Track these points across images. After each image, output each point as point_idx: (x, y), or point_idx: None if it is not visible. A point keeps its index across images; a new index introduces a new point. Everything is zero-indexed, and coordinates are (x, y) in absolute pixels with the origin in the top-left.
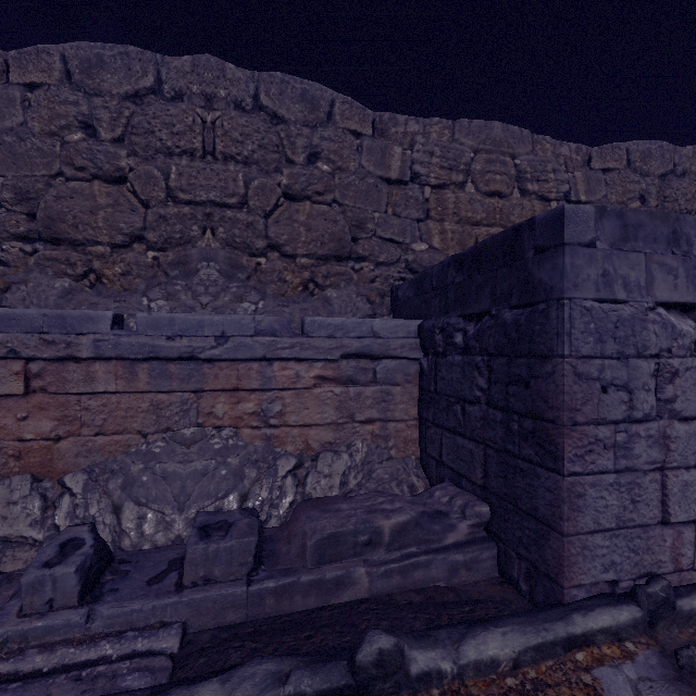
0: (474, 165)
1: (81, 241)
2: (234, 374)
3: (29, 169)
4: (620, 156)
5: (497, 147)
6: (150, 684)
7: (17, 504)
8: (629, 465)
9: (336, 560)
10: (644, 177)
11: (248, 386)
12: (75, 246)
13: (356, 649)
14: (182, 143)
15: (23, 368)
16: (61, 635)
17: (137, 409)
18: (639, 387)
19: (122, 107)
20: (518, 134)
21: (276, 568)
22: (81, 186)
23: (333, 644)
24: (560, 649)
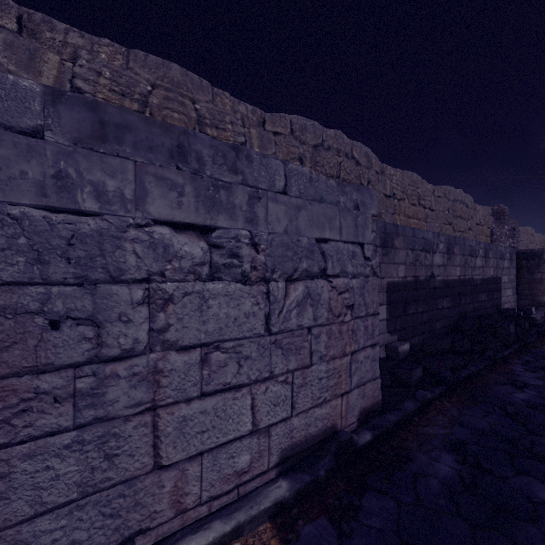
0: (152, 99)
1: None
2: None
3: None
4: (285, 124)
5: (176, 87)
6: None
7: None
8: (103, 414)
9: None
10: (302, 144)
11: None
12: None
13: None
14: None
15: None
16: None
17: None
18: (117, 318)
19: None
20: (197, 81)
21: None
22: None
23: None
24: None
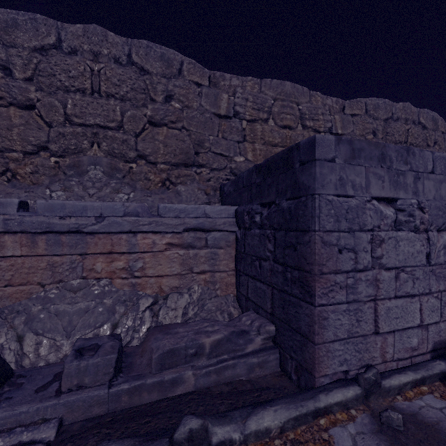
0: (274, 108)
1: None
2: (109, 242)
3: None
4: (361, 106)
5: (288, 97)
6: None
7: None
8: (355, 298)
9: (173, 367)
10: (375, 120)
11: (119, 250)
12: None
13: (175, 430)
14: (76, 83)
15: None
16: None
17: (37, 267)
18: (361, 250)
19: (31, 56)
20: (300, 90)
21: (131, 374)
22: None
23: (163, 426)
24: (310, 418)
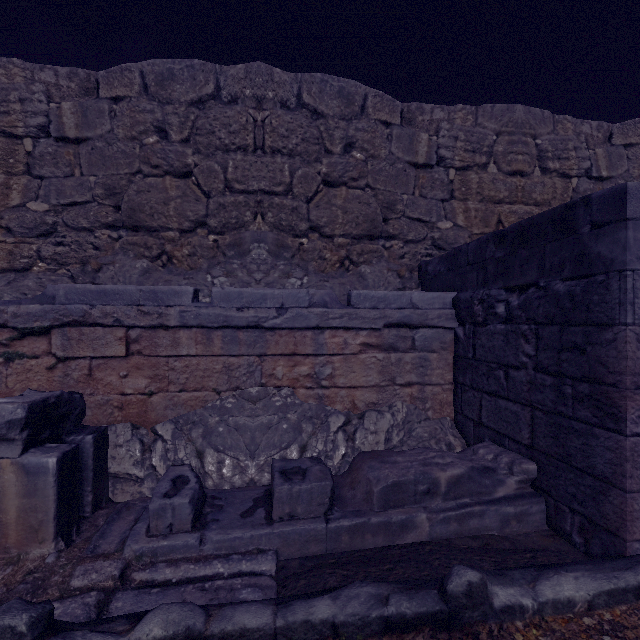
0: (496, 147)
1: (155, 228)
2: (291, 341)
3: (115, 168)
4: None
5: (519, 129)
6: (263, 598)
7: (123, 446)
8: None
9: (399, 506)
10: None
11: (303, 351)
12: (151, 232)
13: (443, 581)
14: (237, 140)
15: (125, 334)
16: (181, 554)
17: (212, 370)
18: None
19: (188, 112)
20: (539, 115)
21: (347, 509)
22: (155, 181)
23: (415, 576)
24: (631, 596)
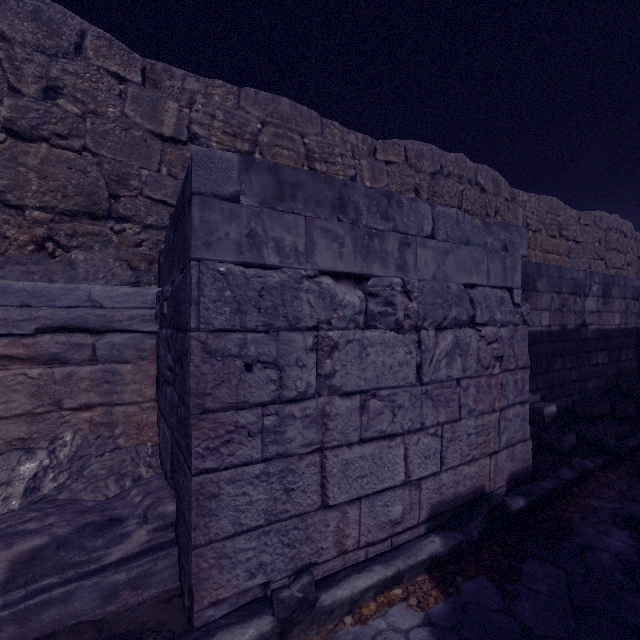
0: (262, 137)
1: None
2: None
3: None
4: (399, 151)
5: (285, 122)
6: None
7: None
8: (282, 451)
9: None
10: (418, 173)
11: None
12: None
13: None
14: None
15: None
16: None
17: None
18: (294, 363)
19: None
20: (306, 114)
21: None
22: None
23: None
24: None
